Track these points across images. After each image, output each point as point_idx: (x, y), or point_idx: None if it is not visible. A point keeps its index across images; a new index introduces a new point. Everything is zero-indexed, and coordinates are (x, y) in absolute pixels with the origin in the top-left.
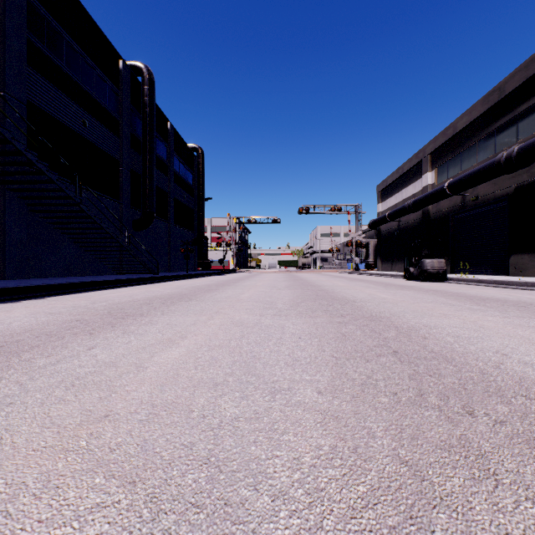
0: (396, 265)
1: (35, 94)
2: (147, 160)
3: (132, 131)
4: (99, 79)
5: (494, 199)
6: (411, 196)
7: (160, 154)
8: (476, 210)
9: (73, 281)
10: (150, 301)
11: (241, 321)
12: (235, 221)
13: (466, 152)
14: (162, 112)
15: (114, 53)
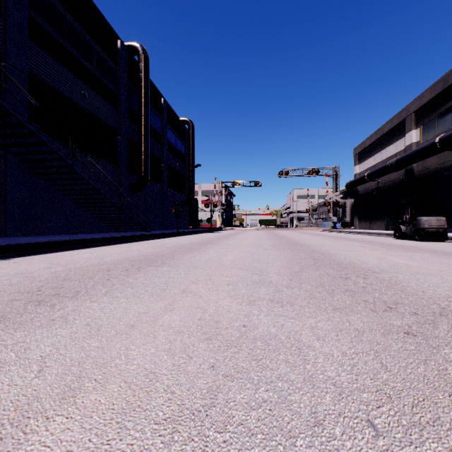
0: (375, 223)
1: (37, 67)
2: (142, 129)
3: (129, 104)
4: (98, 57)
5: None
6: (392, 156)
7: (154, 125)
8: None
9: (61, 239)
10: (114, 265)
11: (216, 319)
12: (221, 185)
13: None
14: (157, 88)
15: (112, 33)
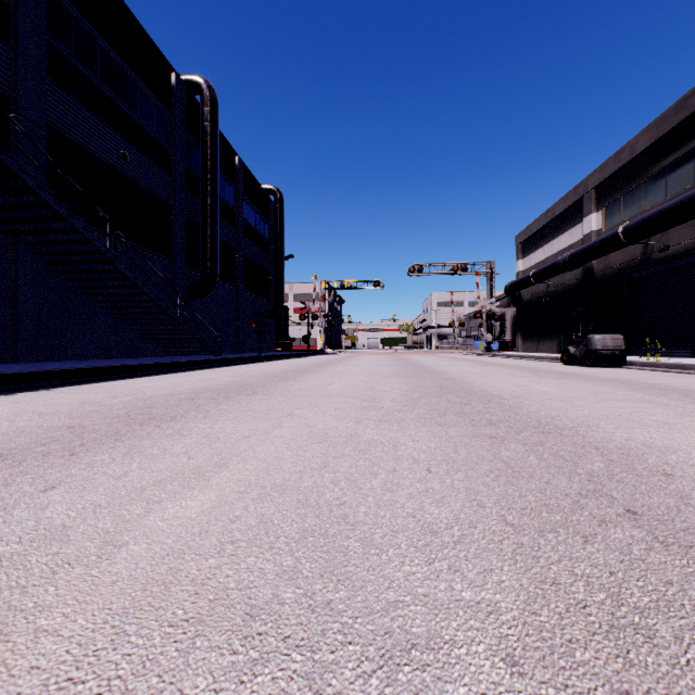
0: (544, 344)
1: (58, 117)
2: (208, 204)
3: (188, 167)
4: (144, 99)
5: (694, 248)
6: (566, 249)
7: (225, 198)
8: (664, 265)
9: (102, 365)
10: (195, 394)
11: (325, 432)
12: (324, 287)
13: (650, 183)
14: (228, 143)
15: (164, 64)
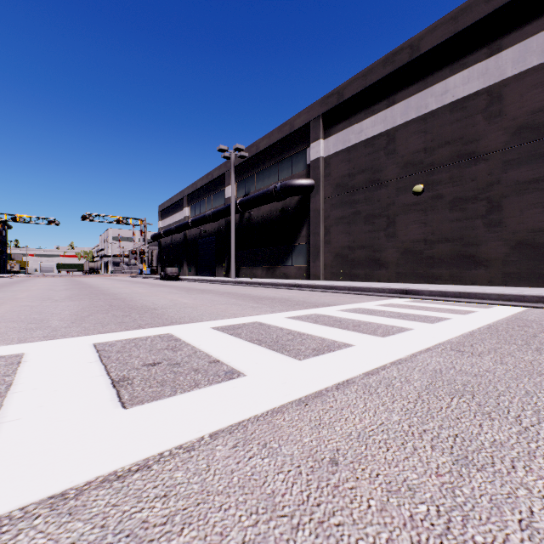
0: None
1: None
2: None
3: None
4: None
5: (211, 234)
6: (179, 221)
7: None
8: (206, 238)
9: None
10: None
11: (39, 292)
12: None
13: (202, 202)
14: None
15: None
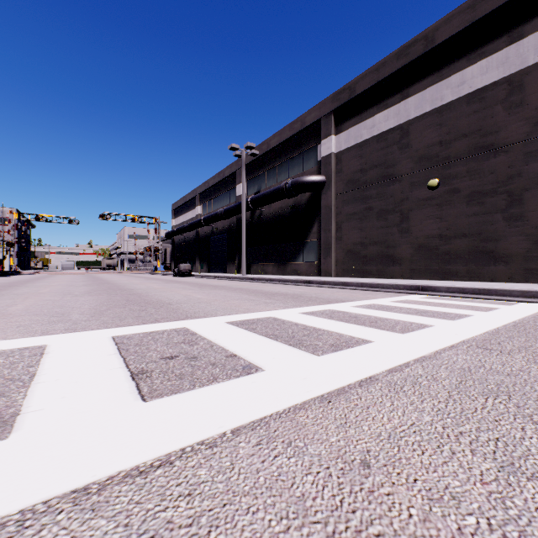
0: None
1: None
2: None
3: None
4: None
5: (223, 231)
6: (191, 219)
7: None
8: (218, 235)
9: None
10: None
11: (61, 288)
12: (17, 217)
13: (214, 200)
14: None
15: None
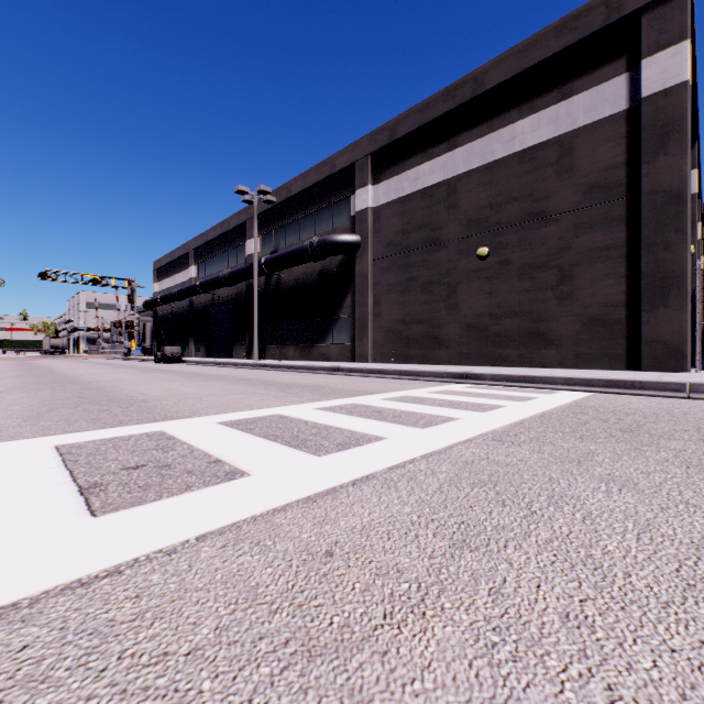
0: None
1: None
2: None
3: None
4: None
5: (228, 301)
6: (182, 284)
7: None
8: (221, 307)
9: None
10: None
11: None
12: None
13: (216, 259)
14: None
15: None
